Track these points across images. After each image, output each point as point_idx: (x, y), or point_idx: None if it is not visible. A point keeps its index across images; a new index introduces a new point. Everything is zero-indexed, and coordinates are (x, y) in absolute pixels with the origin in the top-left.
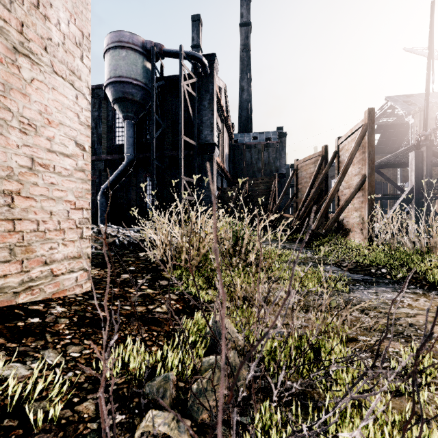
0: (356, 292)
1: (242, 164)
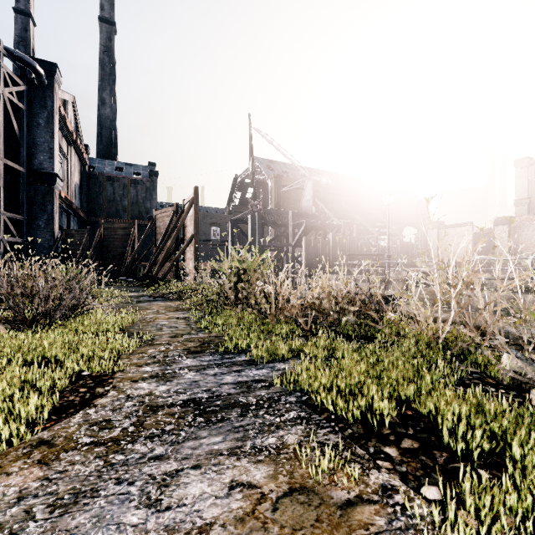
0: (141, 304)
1: (101, 199)
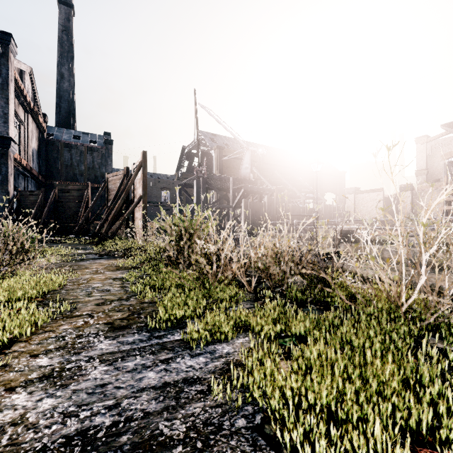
0: (83, 262)
1: (59, 164)
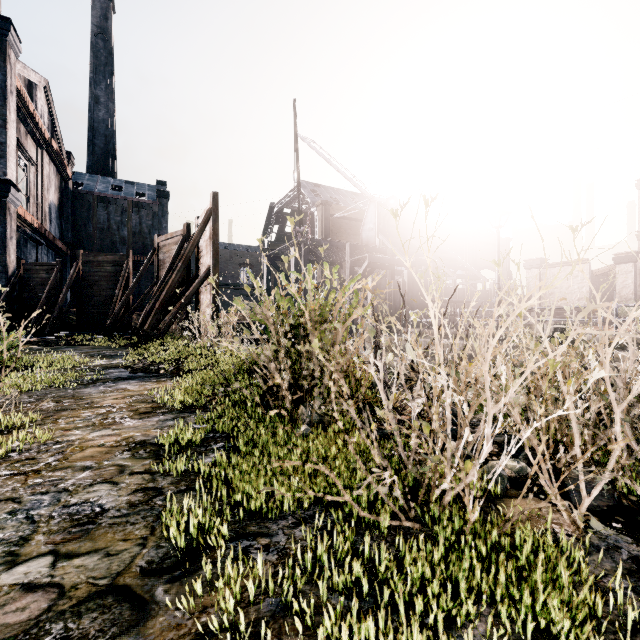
0: (91, 387)
1: (91, 227)
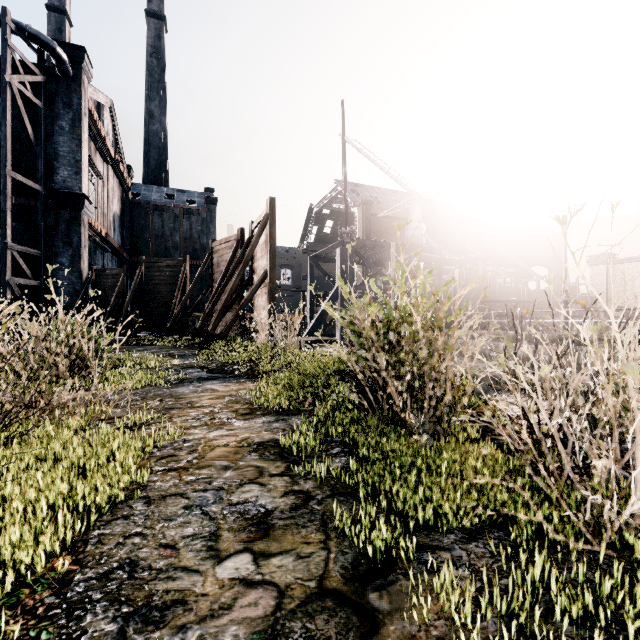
0: (182, 387)
1: (148, 234)
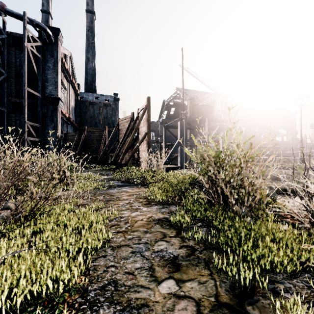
0: (111, 190)
1: (87, 116)
